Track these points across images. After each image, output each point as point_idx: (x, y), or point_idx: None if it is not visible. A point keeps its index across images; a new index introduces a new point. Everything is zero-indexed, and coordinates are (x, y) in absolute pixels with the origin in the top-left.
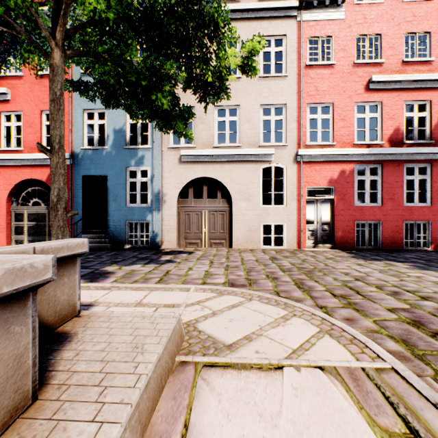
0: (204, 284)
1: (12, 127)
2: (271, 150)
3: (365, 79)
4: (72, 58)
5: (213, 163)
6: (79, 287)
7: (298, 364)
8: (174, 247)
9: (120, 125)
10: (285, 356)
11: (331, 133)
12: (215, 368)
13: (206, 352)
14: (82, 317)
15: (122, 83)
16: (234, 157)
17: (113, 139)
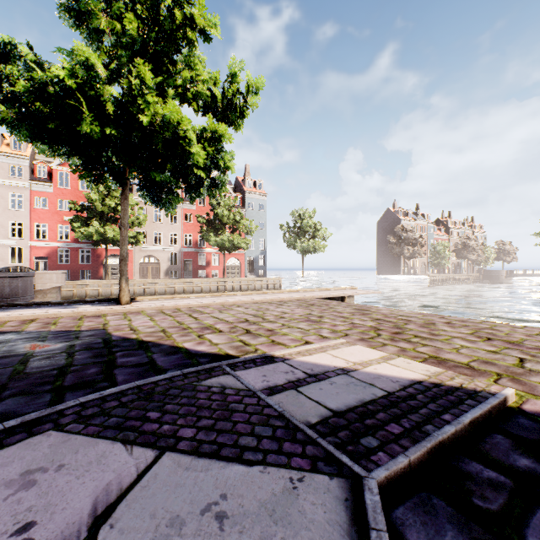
0: None
1: None
2: (15, 241)
3: (63, 216)
4: None
5: None
6: None
7: None
8: None
9: None
10: None
11: (48, 235)
12: None
13: None
14: None
15: None
16: None
17: None
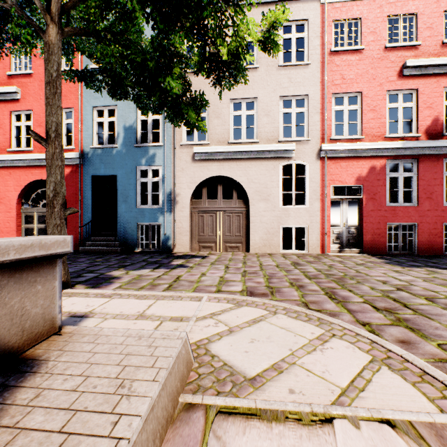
0: (219, 292)
1: (22, 127)
2: (292, 145)
3: (398, 64)
4: (77, 46)
5: (228, 160)
6: (59, 296)
7: (354, 415)
8: (186, 251)
9: (130, 122)
10: (333, 400)
11: (359, 125)
12: (233, 417)
13: (221, 389)
14: (62, 336)
15: (128, 70)
16: (251, 154)
17: (124, 137)
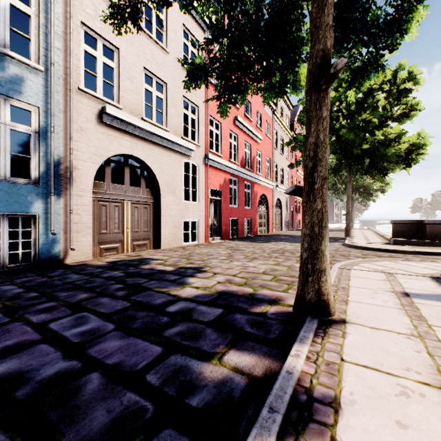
0: None
1: None
2: (194, 146)
3: (233, 115)
4: None
5: (142, 140)
6: None
7: None
8: (88, 258)
9: None
10: None
11: (220, 146)
12: None
13: None
14: None
15: None
16: (164, 142)
17: None
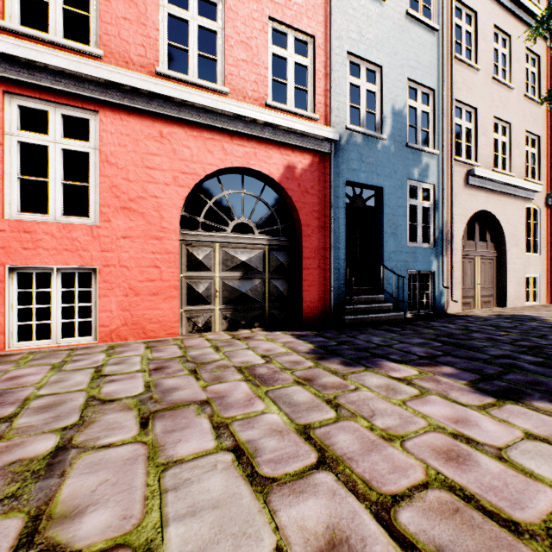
0: None
1: (191, 25)
2: (539, 187)
3: None
4: None
5: (492, 192)
6: None
7: None
8: (459, 310)
9: (400, 103)
10: None
11: None
12: None
13: None
14: None
15: None
16: (510, 189)
17: (392, 124)
